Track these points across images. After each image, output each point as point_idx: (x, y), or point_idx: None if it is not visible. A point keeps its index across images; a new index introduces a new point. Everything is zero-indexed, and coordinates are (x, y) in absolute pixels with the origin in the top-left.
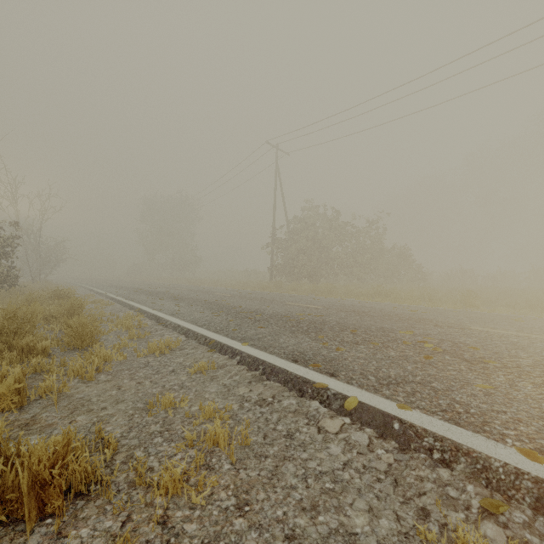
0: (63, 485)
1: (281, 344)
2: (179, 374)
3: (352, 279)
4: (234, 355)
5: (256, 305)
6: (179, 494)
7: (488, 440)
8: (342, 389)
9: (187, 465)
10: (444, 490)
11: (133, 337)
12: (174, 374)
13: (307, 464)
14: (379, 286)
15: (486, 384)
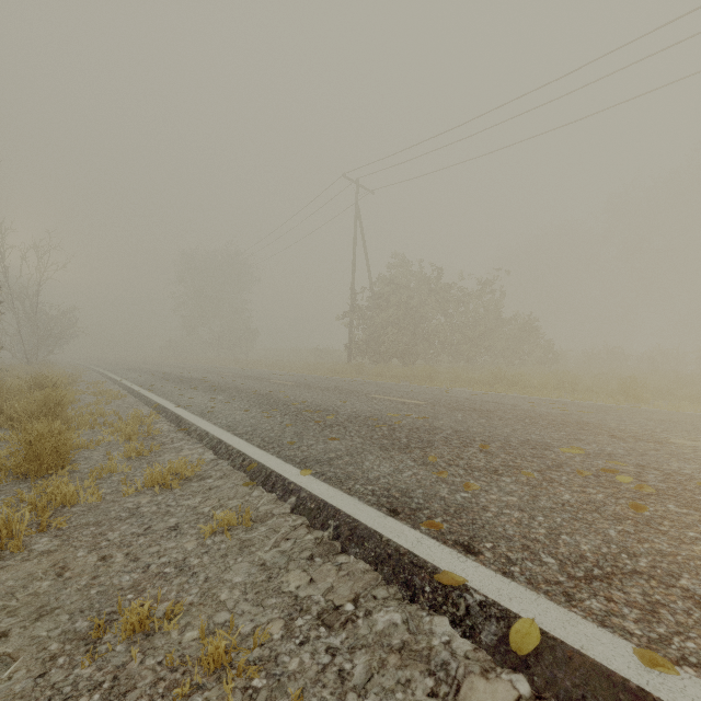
0: None
1: (367, 473)
2: (185, 535)
3: (458, 360)
4: (286, 494)
5: (327, 399)
6: None
7: None
8: (496, 592)
9: None
10: None
11: (130, 454)
12: (175, 535)
13: None
14: (499, 371)
15: None
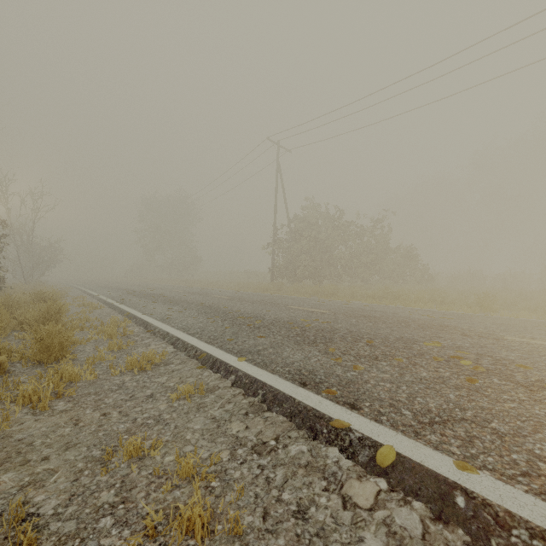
0: None
1: (285, 359)
2: (158, 400)
3: (356, 280)
4: (227, 374)
5: (256, 309)
6: None
7: None
8: (369, 431)
9: None
10: None
11: (113, 348)
12: (152, 400)
13: None
14: (386, 288)
15: None
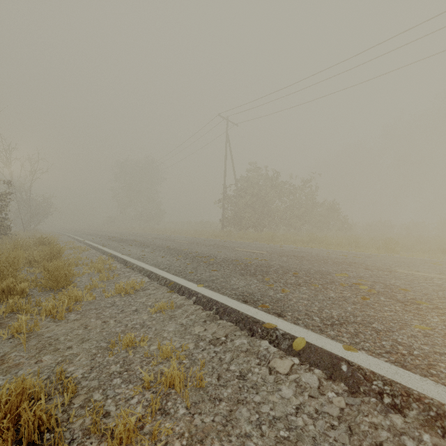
0: (8, 443)
1: (232, 286)
2: (141, 313)
3: (289, 228)
4: (190, 296)
5: (210, 251)
6: (133, 444)
7: (437, 385)
8: (289, 330)
9: (143, 409)
10: (401, 439)
11: (103, 279)
12: (137, 313)
13: (260, 408)
14: (313, 235)
15: (423, 325)
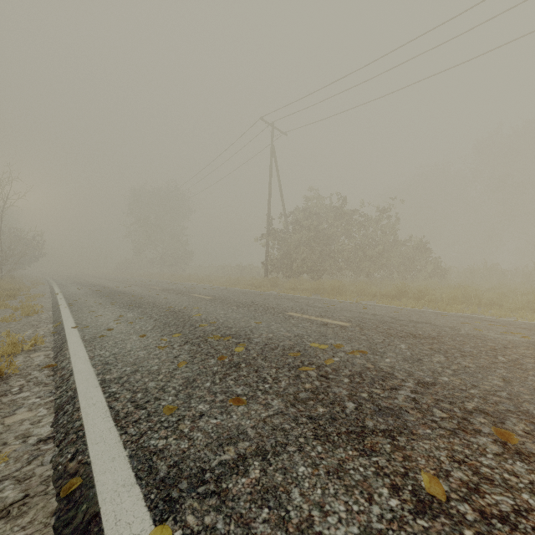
0: None
1: None
2: None
3: (358, 275)
4: None
5: (240, 318)
6: None
7: None
8: None
9: None
10: None
11: None
12: None
13: None
14: (403, 285)
15: None
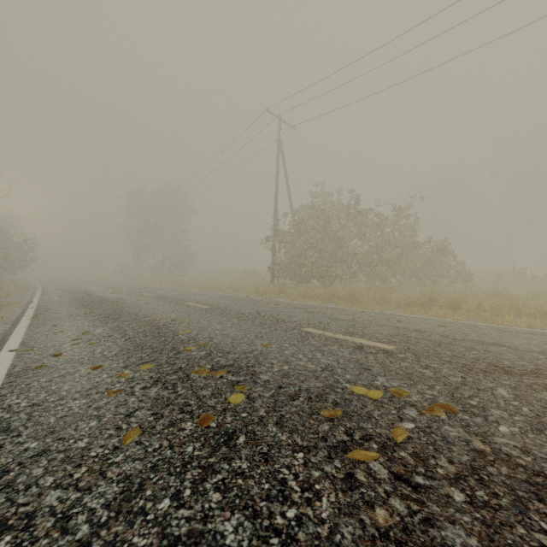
0: None
1: None
2: None
3: (373, 280)
4: None
5: (242, 337)
6: None
7: None
8: None
9: None
10: None
11: None
12: None
13: None
14: (432, 292)
15: None
